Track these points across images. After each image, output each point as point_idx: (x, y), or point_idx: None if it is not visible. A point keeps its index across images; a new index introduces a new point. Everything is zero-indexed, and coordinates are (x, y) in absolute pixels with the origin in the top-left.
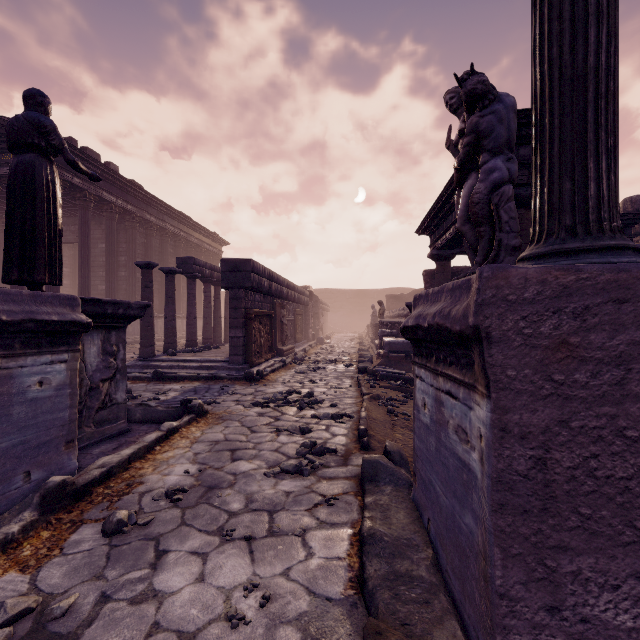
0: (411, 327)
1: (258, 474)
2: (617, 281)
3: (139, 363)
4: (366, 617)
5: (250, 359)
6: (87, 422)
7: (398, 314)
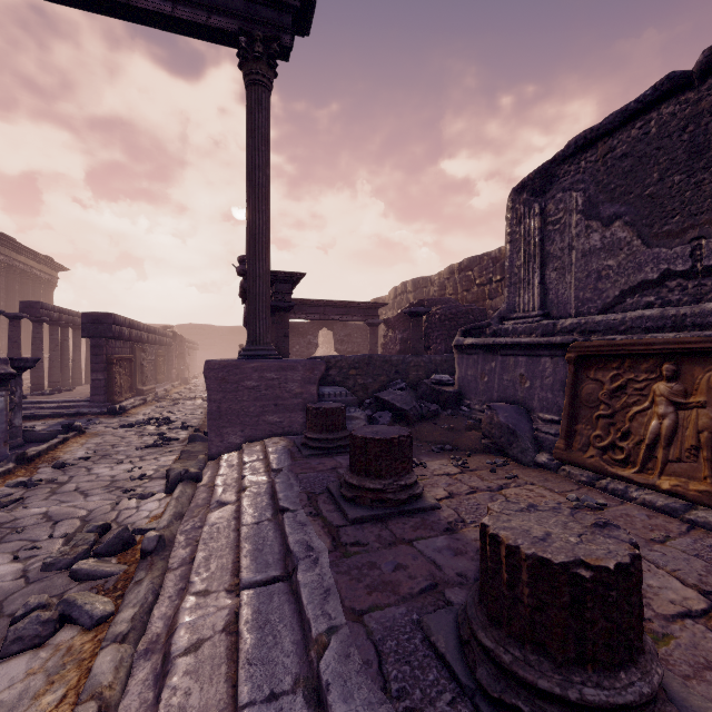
0: None
1: (132, 450)
2: (236, 364)
3: None
4: None
5: (112, 398)
6: None
7: None
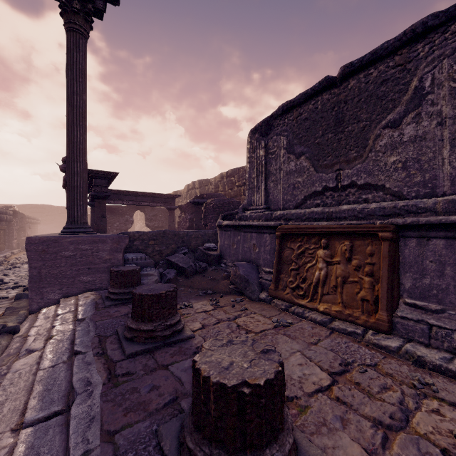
0: None
1: None
2: (55, 239)
3: None
4: None
5: None
6: None
7: None
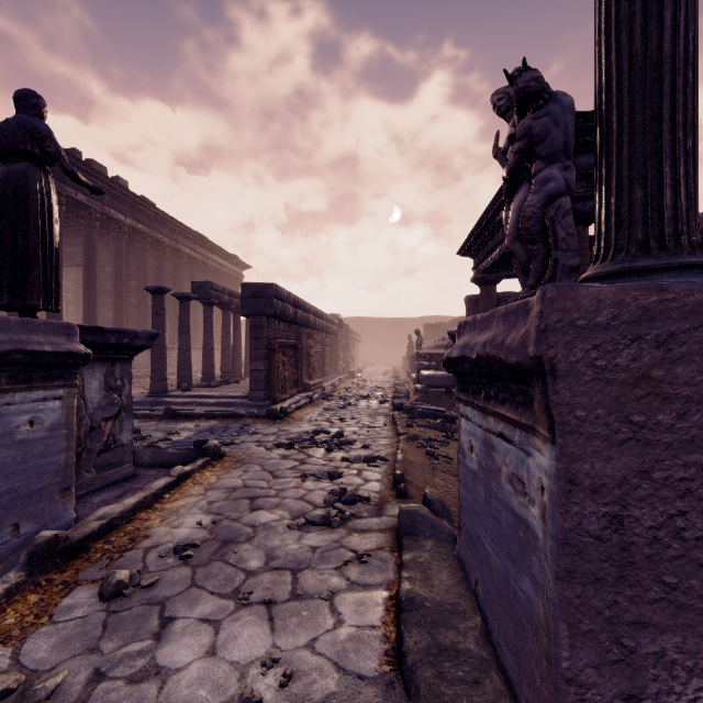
0: (456, 359)
1: (280, 526)
2: None
3: (149, 399)
4: (405, 699)
5: (273, 395)
6: (87, 466)
7: (437, 345)
